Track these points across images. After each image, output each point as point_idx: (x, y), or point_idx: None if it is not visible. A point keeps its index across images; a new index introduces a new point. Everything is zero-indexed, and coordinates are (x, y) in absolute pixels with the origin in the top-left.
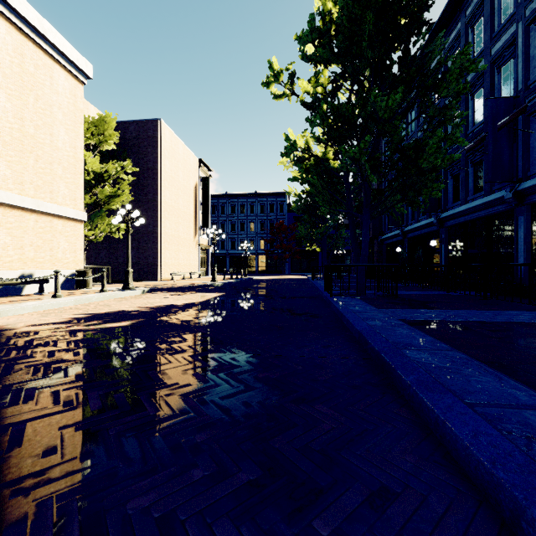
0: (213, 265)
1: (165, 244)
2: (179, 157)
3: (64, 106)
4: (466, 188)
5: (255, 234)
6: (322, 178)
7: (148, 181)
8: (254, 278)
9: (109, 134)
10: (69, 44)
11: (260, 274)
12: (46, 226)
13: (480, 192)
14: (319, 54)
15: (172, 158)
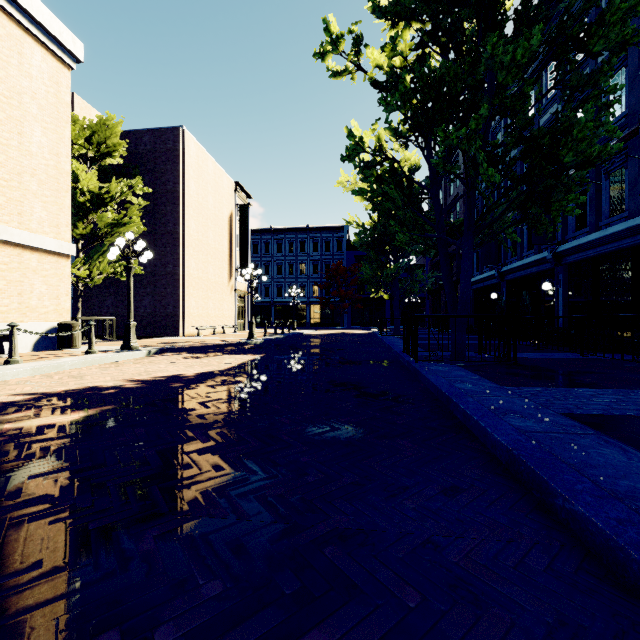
0: (251, 316)
1: (189, 290)
2: (209, 178)
3: (40, 96)
4: (598, 208)
5: (307, 277)
6: (402, 190)
7: (167, 207)
8: (304, 333)
9: (113, 143)
10: (48, 10)
11: (313, 327)
12: (12, 261)
13: (620, 213)
14: (399, 1)
15: (198, 179)
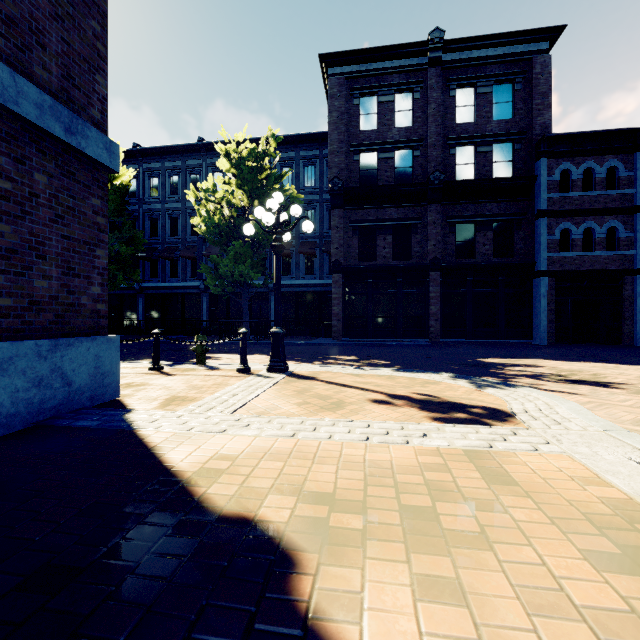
0: None
1: None
2: None
3: None
4: None
5: None
6: None
7: None
8: None
9: None
10: None
11: None
12: None
13: None
14: None
15: None
